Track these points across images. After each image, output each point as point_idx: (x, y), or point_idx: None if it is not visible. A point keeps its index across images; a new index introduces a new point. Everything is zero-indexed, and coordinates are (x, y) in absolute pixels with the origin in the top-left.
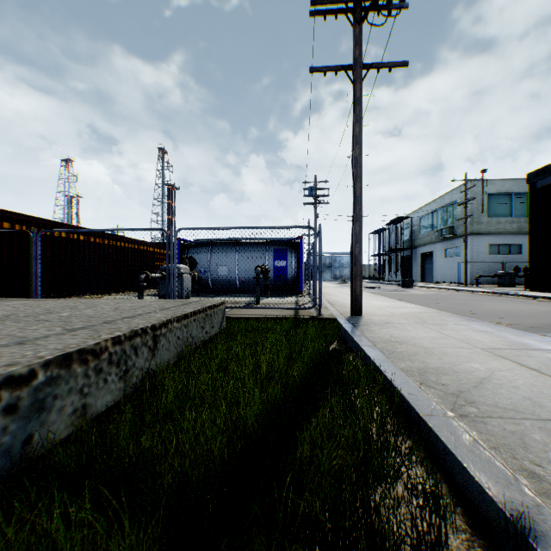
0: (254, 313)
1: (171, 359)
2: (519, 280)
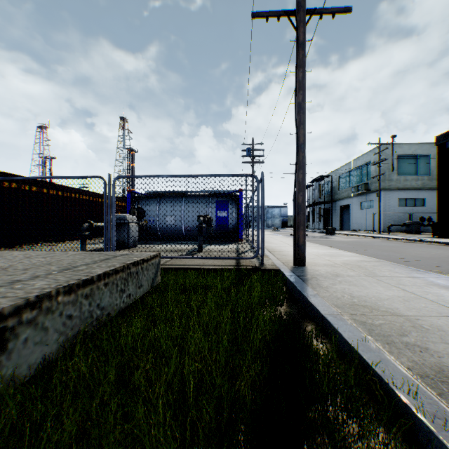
0: (195, 263)
1: (52, 354)
2: (423, 228)
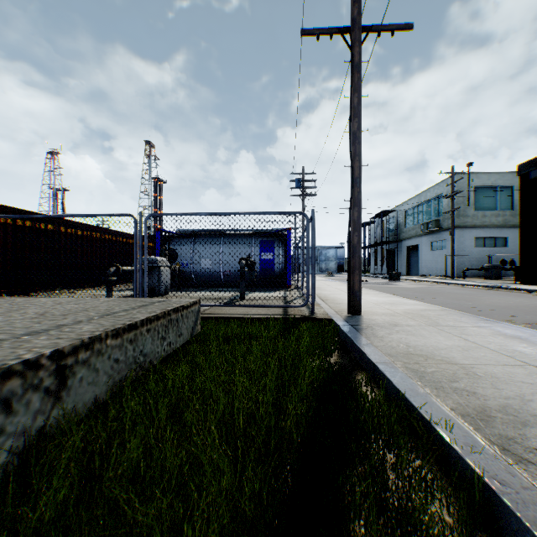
0: (237, 312)
1: (102, 395)
2: (504, 273)
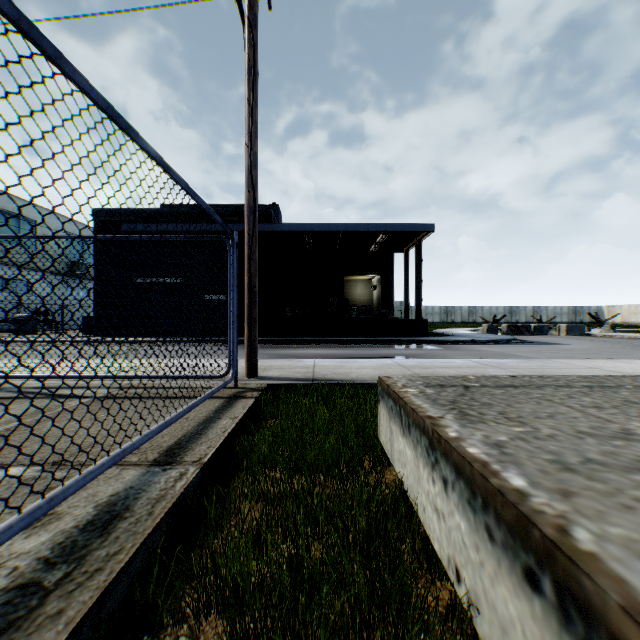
0: (182, 425)
1: None
2: None
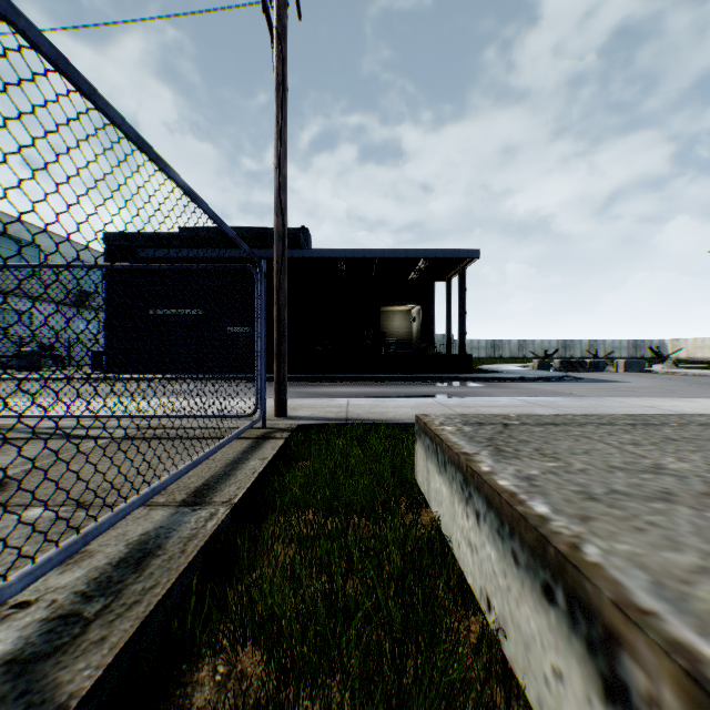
0: (209, 466)
1: None
2: None
